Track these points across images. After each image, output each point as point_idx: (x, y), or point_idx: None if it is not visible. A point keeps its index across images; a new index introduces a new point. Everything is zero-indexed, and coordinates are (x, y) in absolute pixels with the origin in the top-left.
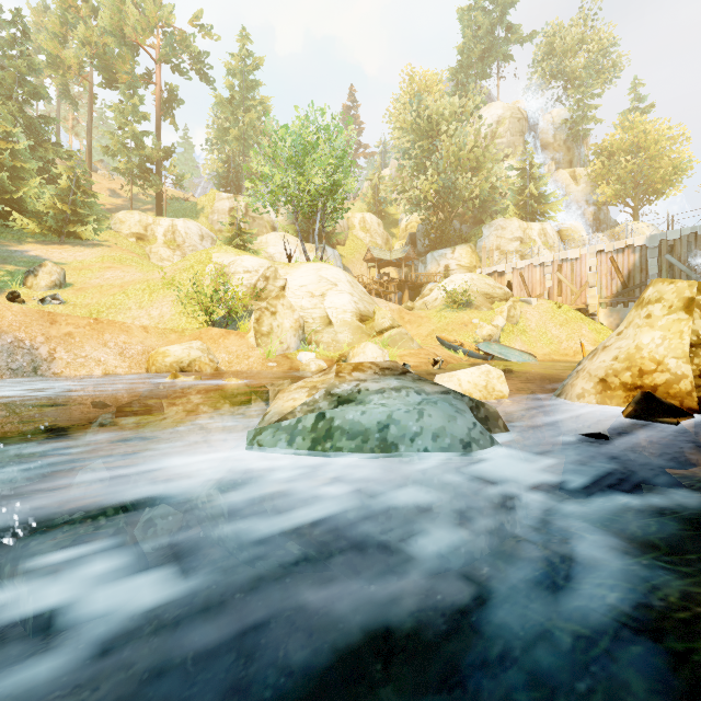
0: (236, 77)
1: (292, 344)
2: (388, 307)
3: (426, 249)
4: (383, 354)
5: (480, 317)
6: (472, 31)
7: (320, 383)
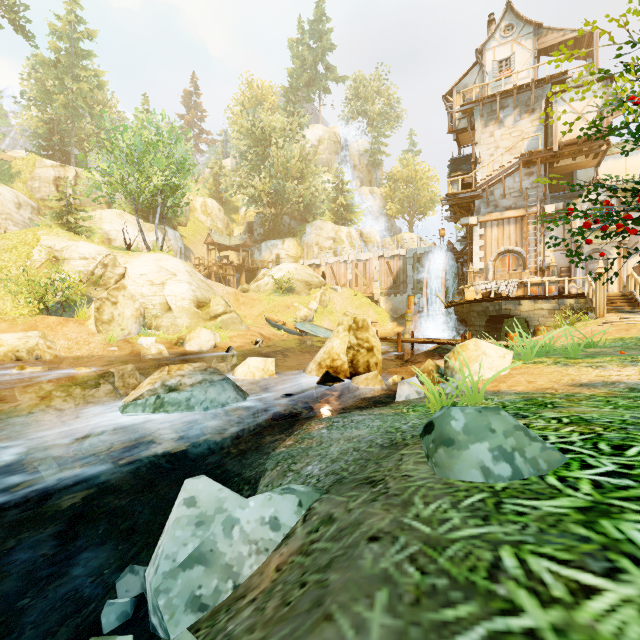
0: (62, 39)
1: (134, 330)
2: (225, 290)
3: (262, 237)
4: (216, 337)
5: (300, 301)
6: (300, 60)
7: (158, 378)
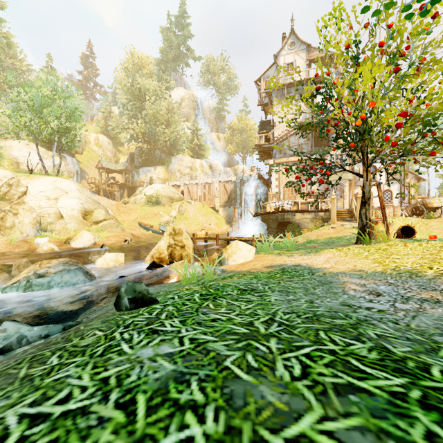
0: None
1: (31, 233)
2: (109, 203)
3: (140, 164)
4: (96, 237)
5: (164, 210)
6: (169, 42)
7: (32, 269)
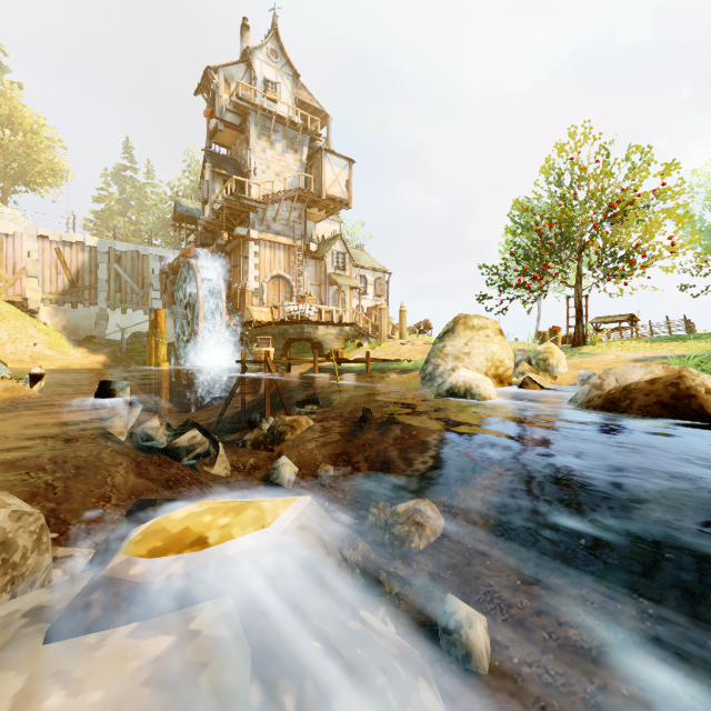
0: None
1: None
2: None
3: None
4: None
5: None
6: None
7: None
